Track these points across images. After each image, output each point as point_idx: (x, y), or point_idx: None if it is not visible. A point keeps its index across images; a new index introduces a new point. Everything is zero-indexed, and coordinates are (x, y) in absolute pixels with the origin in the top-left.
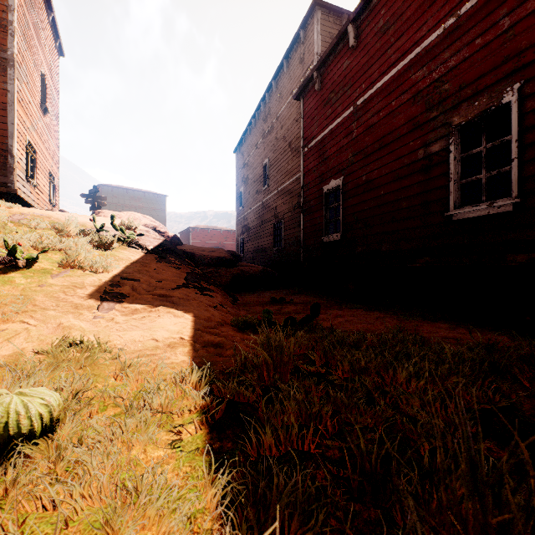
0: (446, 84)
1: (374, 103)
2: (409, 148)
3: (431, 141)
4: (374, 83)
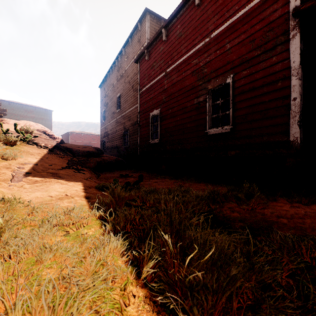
0: (206, 69)
1: (175, 72)
2: (190, 97)
3: (200, 95)
4: (175, 62)
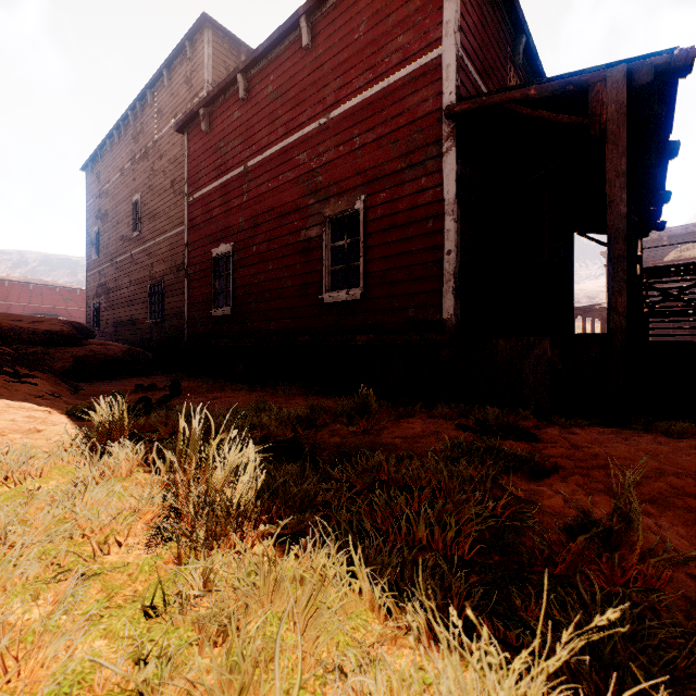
0: (321, 176)
1: (264, 170)
2: (293, 227)
3: (310, 226)
4: (264, 149)
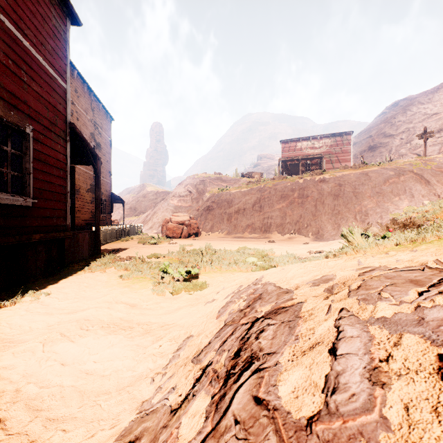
0: None
1: None
2: None
3: None
4: None
